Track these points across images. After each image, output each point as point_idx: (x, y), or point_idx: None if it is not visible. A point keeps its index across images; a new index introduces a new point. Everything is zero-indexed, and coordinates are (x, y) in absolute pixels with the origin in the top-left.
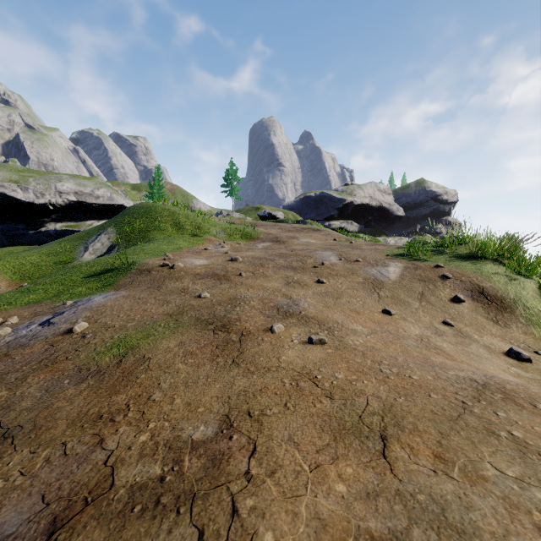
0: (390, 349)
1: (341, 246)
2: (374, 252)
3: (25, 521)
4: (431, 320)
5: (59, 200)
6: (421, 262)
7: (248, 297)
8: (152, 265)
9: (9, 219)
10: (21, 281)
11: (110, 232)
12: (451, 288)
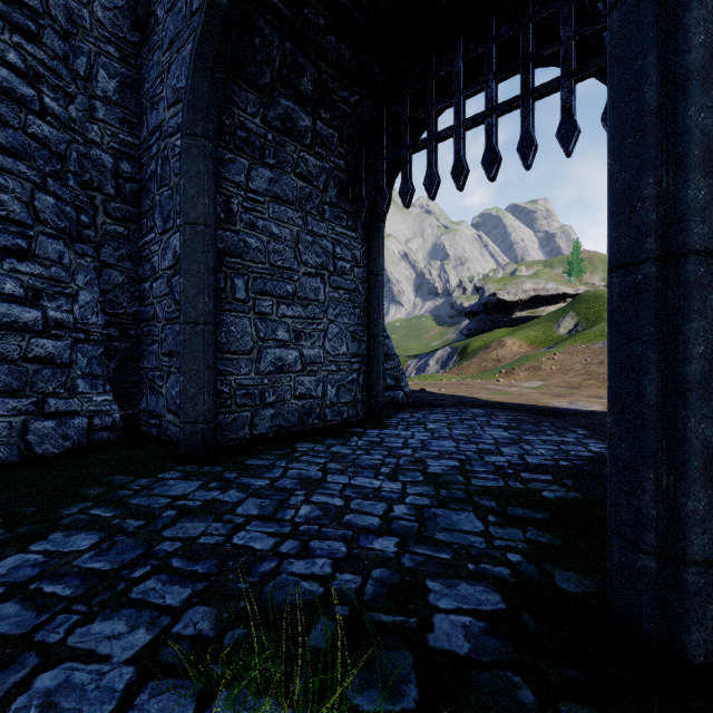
0: None
1: None
2: None
3: None
4: None
5: (524, 297)
6: None
7: None
8: None
9: (494, 312)
10: (531, 344)
11: (571, 315)
12: None
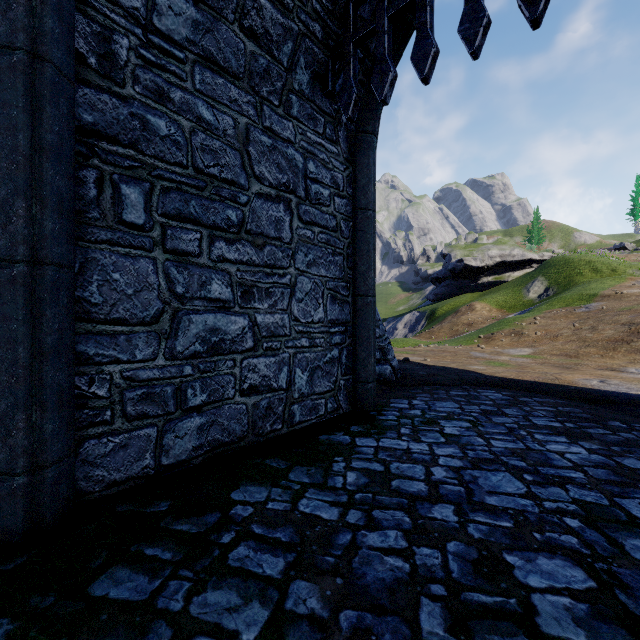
0: None
1: None
2: None
3: (635, 315)
4: None
5: (490, 263)
6: None
7: None
8: (608, 293)
9: (460, 278)
10: (501, 309)
11: (540, 279)
12: None
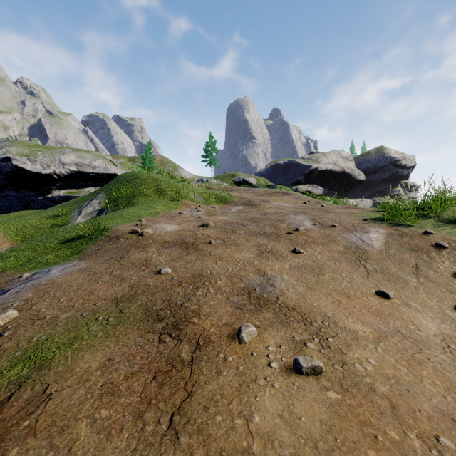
0: (425, 384)
1: (313, 209)
2: (348, 216)
3: None
4: (440, 305)
5: (62, 171)
6: (405, 228)
7: (215, 273)
8: (122, 231)
9: (22, 187)
10: (22, 242)
11: (101, 197)
12: (451, 260)
